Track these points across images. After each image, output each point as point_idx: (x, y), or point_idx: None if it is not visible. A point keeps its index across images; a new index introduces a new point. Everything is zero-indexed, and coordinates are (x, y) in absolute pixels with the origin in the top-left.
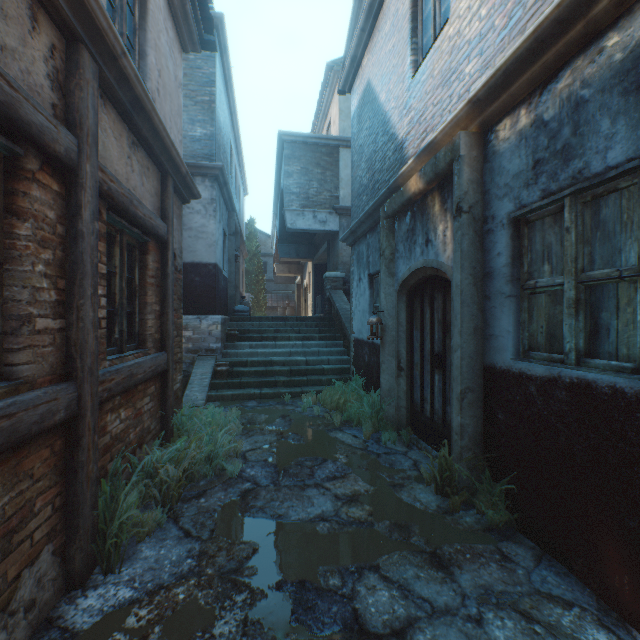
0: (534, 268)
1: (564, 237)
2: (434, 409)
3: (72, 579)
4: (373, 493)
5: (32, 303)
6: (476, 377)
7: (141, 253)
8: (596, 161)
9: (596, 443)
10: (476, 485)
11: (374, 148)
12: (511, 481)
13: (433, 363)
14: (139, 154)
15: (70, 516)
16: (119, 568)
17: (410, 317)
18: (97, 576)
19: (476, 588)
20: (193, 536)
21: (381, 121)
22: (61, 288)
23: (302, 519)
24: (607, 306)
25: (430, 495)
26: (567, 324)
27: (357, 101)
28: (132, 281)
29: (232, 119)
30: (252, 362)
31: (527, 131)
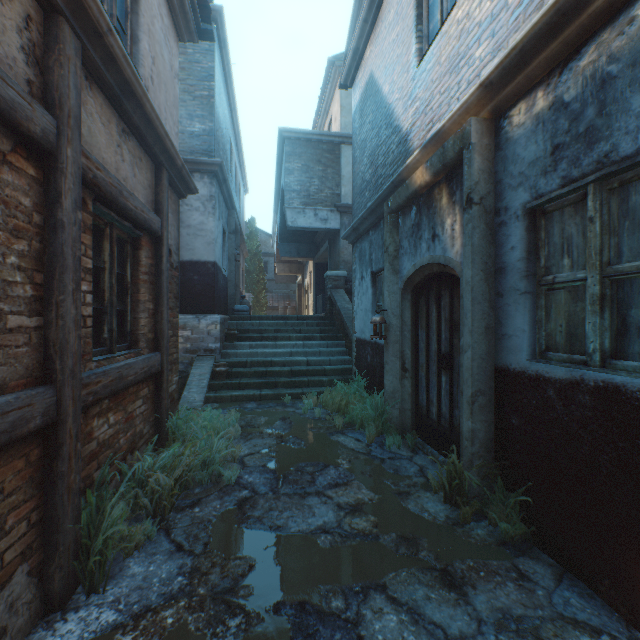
0: (552, 262)
1: (587, 228)
2: (441, 412)
3: (51, 601)
4: (378, 502)
5: (2, 298)
6: (487, 379)
7: (133, 248)
8: (626, 143)
9: (626, 453)
10: (488, 495)
11: (377, 142)
12: (526, 491)
13: (440, 364)
14: (130, 143)
15: (49, 532)
16: (103, 587)
17: (415, 316)
18: (79, 596)
19: (493, 612)
20: (185, 550)
21: (384, 114)
22: (38, 283)
23: (302, 531)
24: (637, 302)
25: (438, 504)
26: (591, 322)
27: (359, 95)
28: (124, 278)
29: (232, 116)
30: (252, 362)
31: (545, 114)
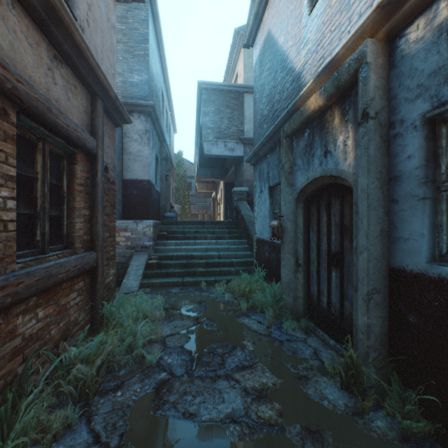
0: None
1: None
2: (331, 302)
3: None
4: (280, 387)
5: None
6: (382, 278)
7: (69, 163)
8: None
9: None
10: (385, 387)
11: (273, 84)
12: (426, 388)
13: (330, 261)
14: (63, 70)
15: None
16: None
17: (307, 221)
18: None
19: None
20: (101, 442)
21: (280, 60)
22: None
23: (212, 420)
24: None
25: (335, 390)
26: None
27: (259, 50)
28: (60, 188)
29: (164, 74)
30: (177, 256)
31: None
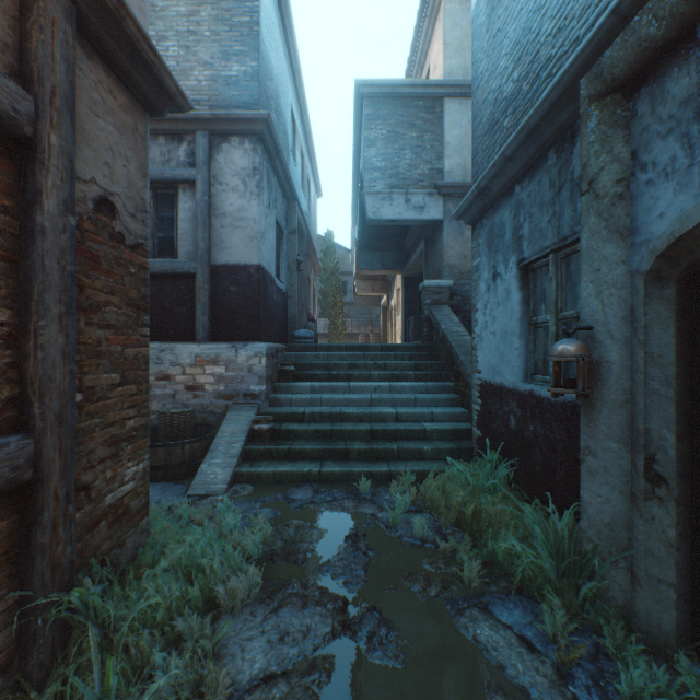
0: None
1: None
2: None
3: None
4: None
5: None
6: None
7: None
8: None
9: None
10: None
11: (536, 2)
12: None
13: None
14: None
15: None
16: None
17: (690, 341)
18: None
19: None
20: None
21: None
22: None
23: None
24: None
25: None
26: None
27: None
28: None
29: (295, 81)
30: (311, 415)
31: None
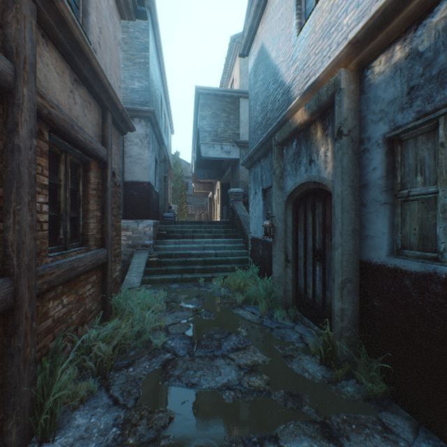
0: (407, 179)
1: (439, 151)
2: (315, 293)
3: None
4: (269, 363)
5: None
6: (354, 270)
7: (84, 170)
8: None
9: None
10: (355, 360)
11: (266, 94)
12: (386, 358)
13: (315, 257)
14: (81, 90)
15: (7, 395)
16: (53, 437)
17: (295, 221)
18: (33, 445)
19: None
20: (120, 404)
21: (272, 73)
22: None
23: (211, 388)
24: None
25: (315, 365)
26: (442, 227)
27: (253, 60)
28: (77, 192)
29: (162, 78)
30: (176, 254)
31: (402, 63)
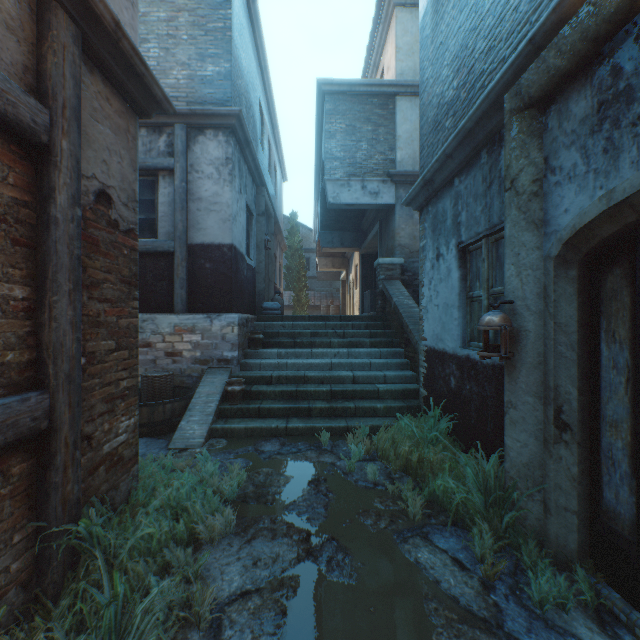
0: None
1: None
2: None
3: None
4: None
5: None
6: None
7: None
8: None
9: None
10: None
11: (472, 23)
12: None
13: None
14: None
15: None
16: None
17: (589, 313)
18: None
19: None
20: None
21: None
22: None
23: None
24: None
25: None
26: None
27: None
28: None
29: (263, 78)
30: (278, 378)
31: None
